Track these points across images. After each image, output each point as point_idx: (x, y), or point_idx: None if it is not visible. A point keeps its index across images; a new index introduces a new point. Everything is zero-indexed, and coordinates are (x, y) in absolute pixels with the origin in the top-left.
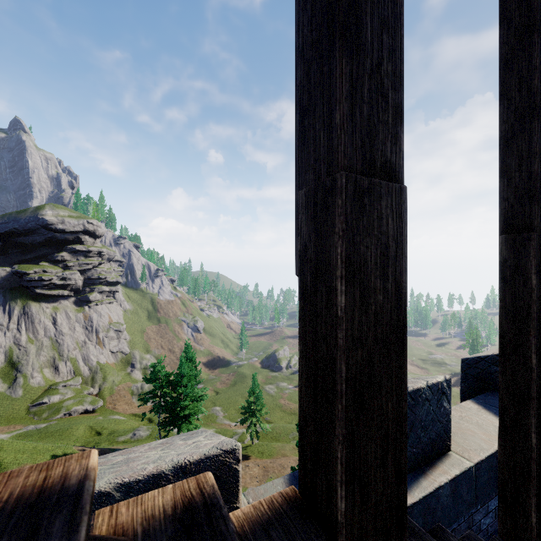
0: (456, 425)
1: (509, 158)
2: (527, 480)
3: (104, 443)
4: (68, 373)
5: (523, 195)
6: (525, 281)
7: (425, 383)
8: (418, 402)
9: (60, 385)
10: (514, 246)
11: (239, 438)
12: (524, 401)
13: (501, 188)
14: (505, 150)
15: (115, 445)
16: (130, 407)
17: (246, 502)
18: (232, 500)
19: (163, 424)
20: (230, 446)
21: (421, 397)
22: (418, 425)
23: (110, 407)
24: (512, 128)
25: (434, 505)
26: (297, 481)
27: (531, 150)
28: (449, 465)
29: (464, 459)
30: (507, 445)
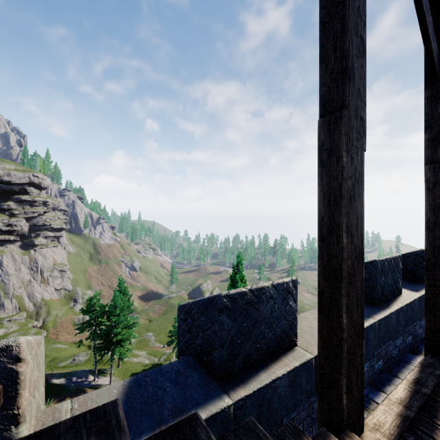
0: (308, 325)
1: (326, 42)
2: (340, 362)
3: (45, 369)
4: (14, 309)
5: (337, 76)
6: (338, 161)
7: (271, 282)
8: (261, 300)
9: (5, 320)
10: (329, 127)
11: (167, 357)
12: (337, 282)
13: (321, 73)
14: (324, 34)
15: (55, 370)
16: (72, 337)
17: (69, 408)
18: (5, 407)
19: (98, 349)
20: (5, 343)
21: (265, 295)
22: (261, 322)
23: (53, 337)
24: (329, 11)
25: (271, 396)
26: (137, 383)
27: (343, 28)
28: (291, 358)
29: (306, 352)
30: (324, 329)
